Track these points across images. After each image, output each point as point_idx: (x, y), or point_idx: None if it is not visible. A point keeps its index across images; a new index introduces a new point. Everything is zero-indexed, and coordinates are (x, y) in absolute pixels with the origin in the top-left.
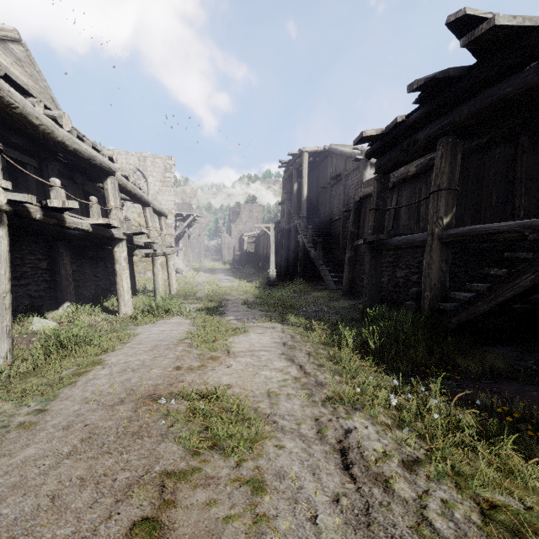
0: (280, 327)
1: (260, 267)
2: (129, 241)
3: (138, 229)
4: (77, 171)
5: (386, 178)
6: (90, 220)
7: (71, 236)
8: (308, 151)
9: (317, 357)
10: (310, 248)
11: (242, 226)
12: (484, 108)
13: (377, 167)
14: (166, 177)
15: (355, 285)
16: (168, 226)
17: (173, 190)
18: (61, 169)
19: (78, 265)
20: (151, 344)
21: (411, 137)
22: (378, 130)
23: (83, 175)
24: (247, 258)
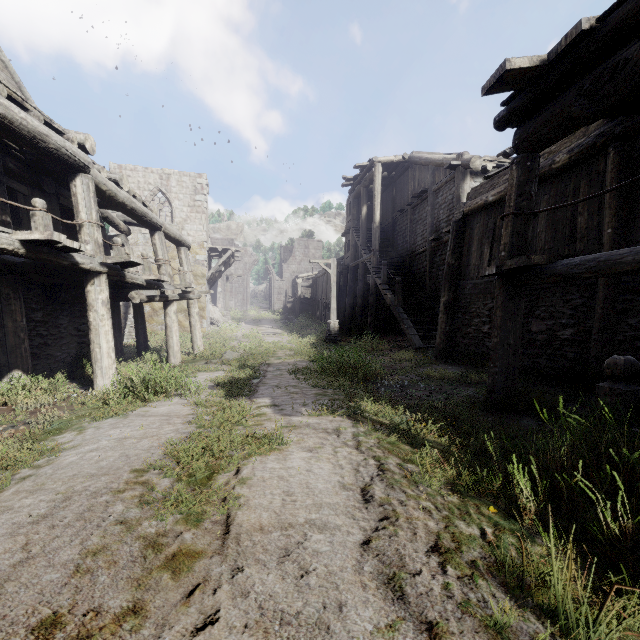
0: (350, 430)
1: (318, 317)
2: (114, 276)
3: (124, 256)
4: (45, 174)
5: (534, 160)
6: (18, 233)
7: (5, 264)
8: (382, 161)
9: (467, 566)
10: (385, 291)
11: (295, 266)
12: None
13: (519, 139)
14: (196, 200)
15: (456, 342)
16: (198, 264)
17: (204, 217)
18: (18, 169)
19: (47, 313)
20: (53, 494)
21: (605, 62)
22: (534, 59)
23: (58, 182)
24: (301, 306)
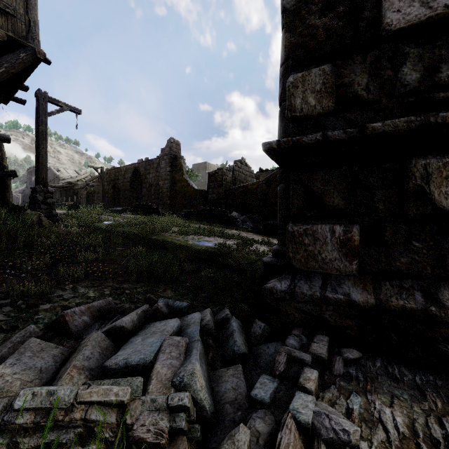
0: None
1: None
2: None
3: None
4: None
5: None
6: None
7: None
8: None
9: None
10: None
11: None
12: None
13: None
14: None
15: None
16: None
17: None
18: None
19: None
20: None
21: None
22: None
23: None
24: None
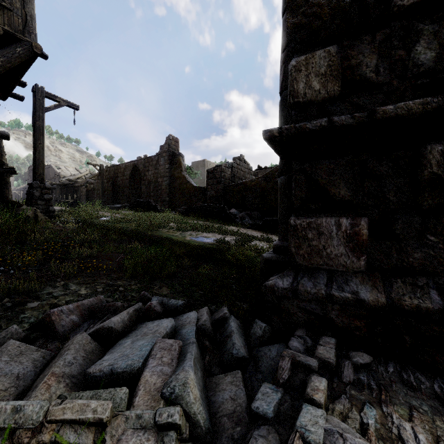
0: None
1: None
2: None
3: None
4: None
5: None
6: None
7: None
8: None
9: None
10: None
11: None
12: (52, 188)
13: None
14: None
15: None
16: None
17: None
18: None
19: None
20: None
21: None
22: None
23: None
24: None
